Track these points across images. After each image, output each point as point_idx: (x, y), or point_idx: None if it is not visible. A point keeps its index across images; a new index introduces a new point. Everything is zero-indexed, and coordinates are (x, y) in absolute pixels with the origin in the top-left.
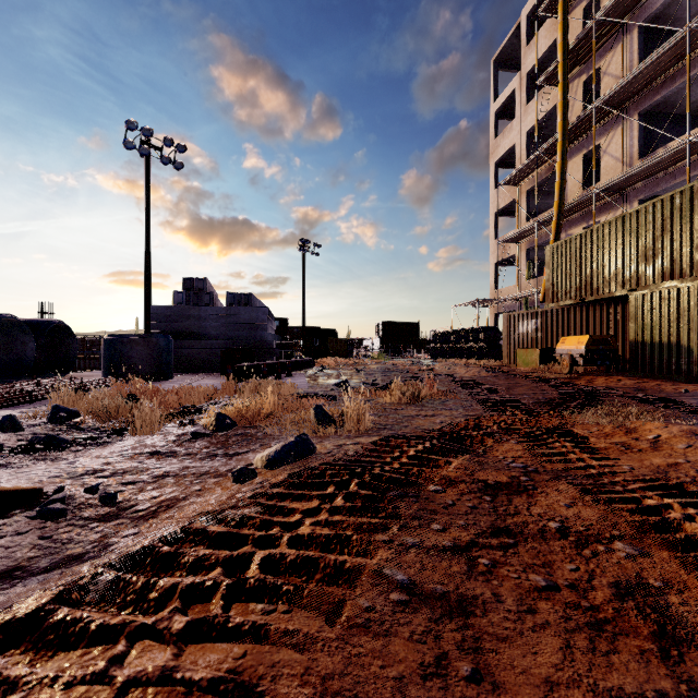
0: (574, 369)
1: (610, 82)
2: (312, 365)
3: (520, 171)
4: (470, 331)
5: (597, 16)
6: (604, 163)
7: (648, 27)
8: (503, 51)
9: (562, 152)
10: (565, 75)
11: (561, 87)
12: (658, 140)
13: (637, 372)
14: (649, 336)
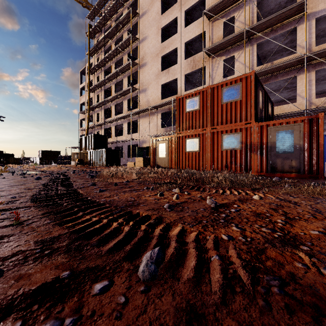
0: (78, 165)
1: (100, 99)
2: (3, 166)
3: (84, 111)
4: (67, 156)
5: (95, 85)
6: (100, 117)
7: (107, 90)
8: (83, 70)
9: (88, 113)
10: (89, 95)
11: (88, 97)
12: (110, 115)
13: (89, 166)
14: (89, 159)
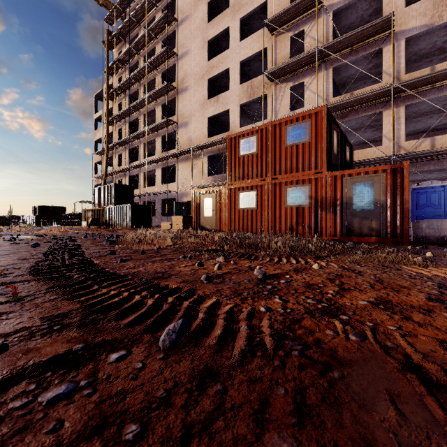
0: (92, 227)
1: (124, 135)
2: None
3: (100, 152)
4: (76, 214)
5: (115, 115)
6: (123, 160)
7: (134, 122)
8: (99, 94)
9: (107, 154)
10: (108, 128)
11: (106, 132)
12: (137, 158)
13: (107, 227)
14: (108, 218)
